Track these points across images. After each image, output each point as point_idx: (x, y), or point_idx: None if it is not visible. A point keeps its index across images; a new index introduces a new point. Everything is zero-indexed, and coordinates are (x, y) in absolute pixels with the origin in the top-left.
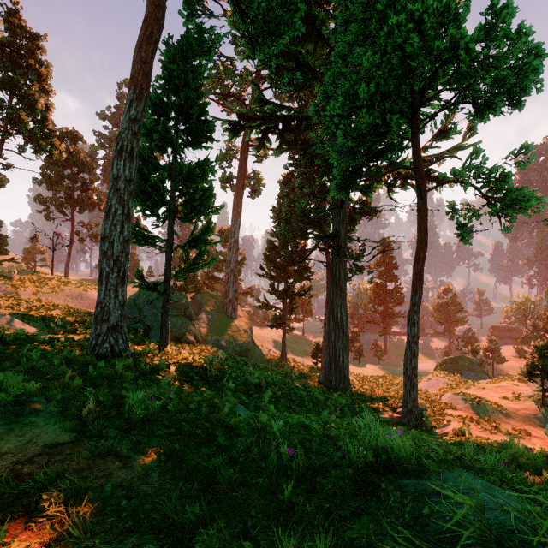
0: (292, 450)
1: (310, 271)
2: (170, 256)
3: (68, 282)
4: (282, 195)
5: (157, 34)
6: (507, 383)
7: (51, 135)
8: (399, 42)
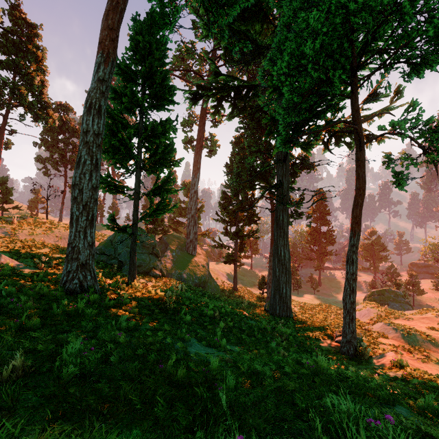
0: None
1: (257, 216)
2: (137, 203)
3: (59, 226)
4: (233, 154)
5: (123, 5)
6: (432, 314)
7: (46, 106)
8: (343, 1)
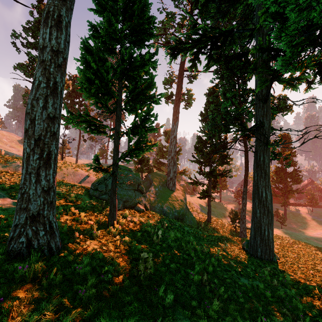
0: None
1: (229, 157)
2: (118, 142)
3: (68, 165)
4: (207, 104)
5: None
6: None
7: None
8: None
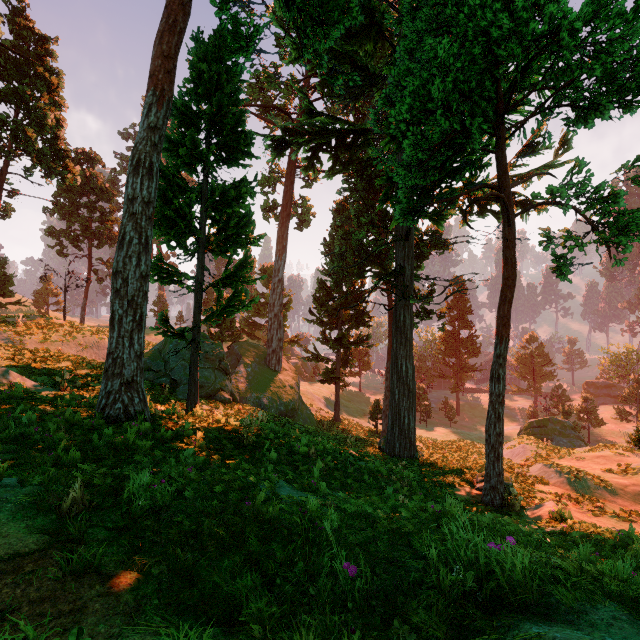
0: (354, 569)
1: (368, 315)
2: (200, 297)
3: (83, 329)
4: (335, 226)
5: (183, 23)
6: (610, 452)
7: (64, 156)
8: (483, 26)
